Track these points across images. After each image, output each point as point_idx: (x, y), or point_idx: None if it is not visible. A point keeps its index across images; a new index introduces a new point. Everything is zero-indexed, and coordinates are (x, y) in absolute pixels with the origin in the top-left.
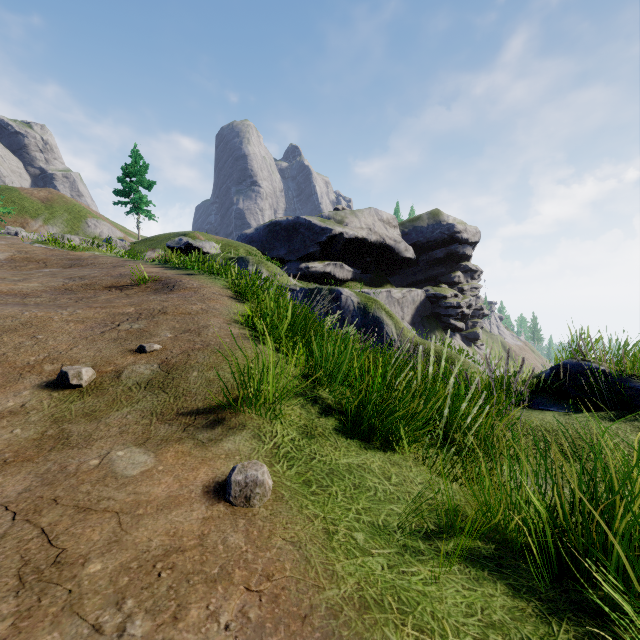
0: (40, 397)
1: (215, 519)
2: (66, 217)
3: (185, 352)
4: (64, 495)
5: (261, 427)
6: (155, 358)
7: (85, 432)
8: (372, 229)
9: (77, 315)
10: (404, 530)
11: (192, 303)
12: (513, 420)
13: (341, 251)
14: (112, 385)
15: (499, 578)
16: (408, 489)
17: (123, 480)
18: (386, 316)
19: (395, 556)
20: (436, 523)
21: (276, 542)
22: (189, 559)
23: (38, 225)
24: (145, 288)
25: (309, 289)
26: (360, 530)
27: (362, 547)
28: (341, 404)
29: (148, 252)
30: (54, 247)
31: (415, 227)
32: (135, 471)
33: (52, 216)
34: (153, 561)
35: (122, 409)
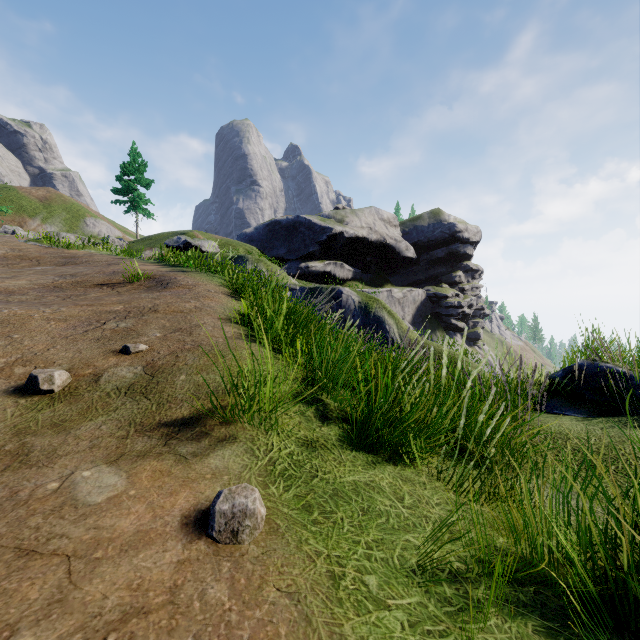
0: (4, 404)
1: (193, 562)
2: (64, 216)
3: (173, 353)
4: (6, 532)
5: (255, 439)
6: (140, 360)
7: (49, 446)
8: (373, 228)
9: (60, 313)
10: (424, 569)
11: (185, 301)
12: (529, 426)
13: (341, 250)
14: (88, 390)
15: (547, 636)
16: (424, 512)
17: (84, 509)
18: (388, 316)
19: (417, 608)
20: (461, 557)
21: (268, 594)
22: (153, 625)
23: (36, 224)
24: (138, 286)
25: (309, 288)
26: (372, 571)
27: (376, 596)
28: (345, 410)
29: (146, 251)
30: (49, 245)
31: (416, 226)
32: (100, 497)
33: (50, 215)
34: (104, 631)
35: (96, 418)
